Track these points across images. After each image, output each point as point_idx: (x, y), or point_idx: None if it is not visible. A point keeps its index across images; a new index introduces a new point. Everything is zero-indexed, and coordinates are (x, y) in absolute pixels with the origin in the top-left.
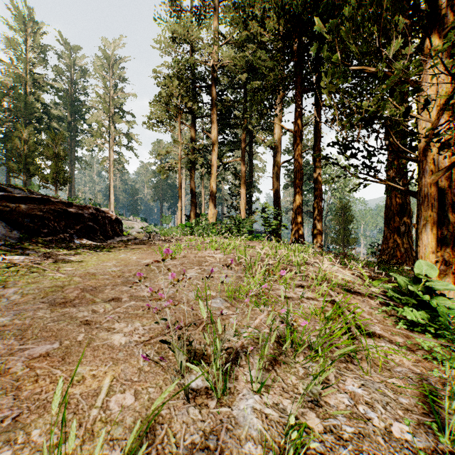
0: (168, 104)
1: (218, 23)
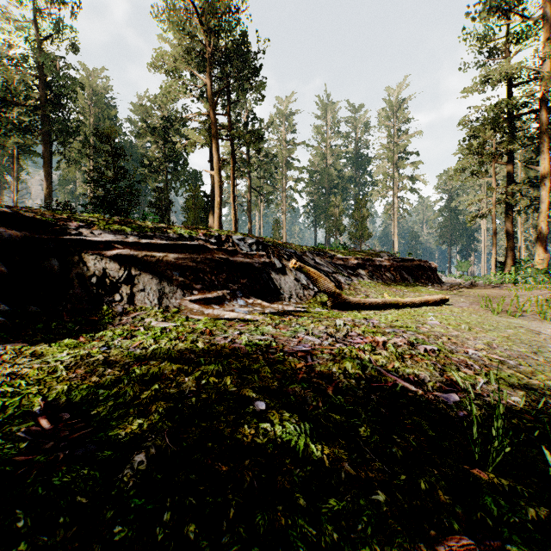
0: (478, 151)
1: (550, 34)
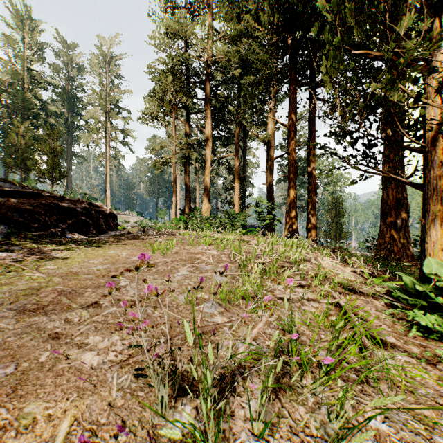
0: (162, 99)
1: (212, 20)
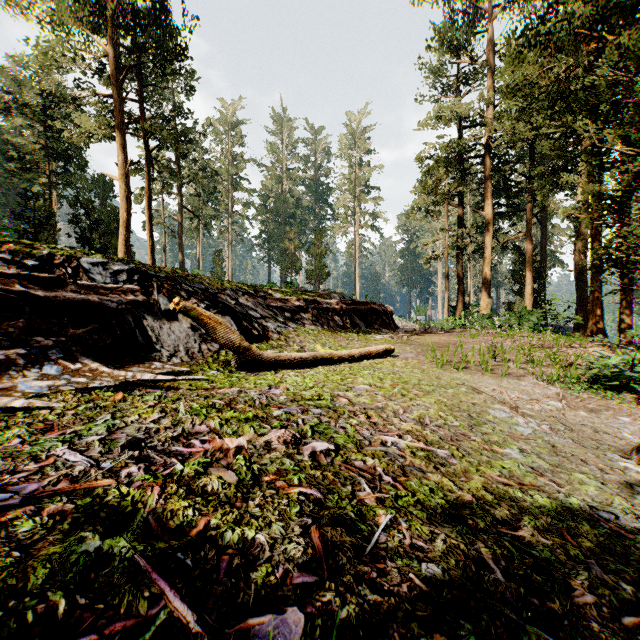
0: (433, 190)
1: (493, 81)
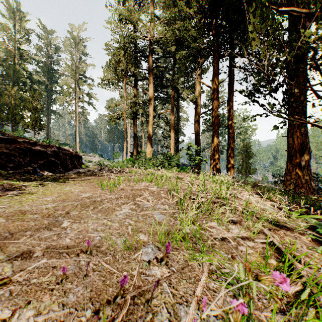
0: (116, 69)
1: (154, 9)
